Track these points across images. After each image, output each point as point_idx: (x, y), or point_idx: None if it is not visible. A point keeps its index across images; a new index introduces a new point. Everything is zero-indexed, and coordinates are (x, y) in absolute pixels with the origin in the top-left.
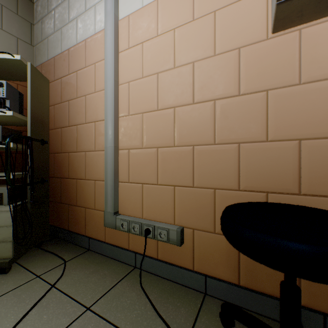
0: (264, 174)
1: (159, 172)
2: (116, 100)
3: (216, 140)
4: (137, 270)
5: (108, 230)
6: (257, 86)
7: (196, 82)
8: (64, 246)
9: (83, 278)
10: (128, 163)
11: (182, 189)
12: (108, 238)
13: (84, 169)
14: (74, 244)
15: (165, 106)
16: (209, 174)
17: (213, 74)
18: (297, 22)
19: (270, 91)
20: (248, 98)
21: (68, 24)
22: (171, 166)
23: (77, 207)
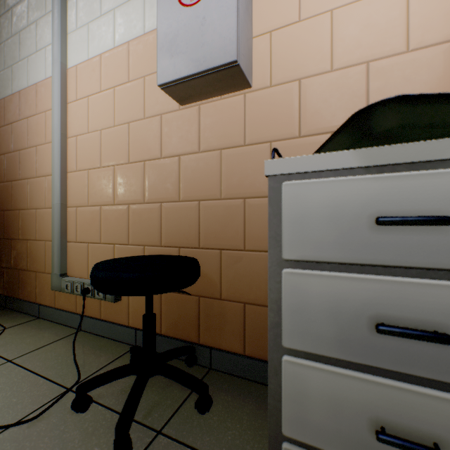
0: (177, 231)
1: (102, 231)
2: (64, 154)
3: (145, 199)
4: (81, 332)
5: (58, 295)
6: (173, 151)
7: (131, 143)
8: (12, 315)
9: (18, 340)
10: (76, 221)
11: (120, 247)
12: (58, 303)
13: (36, 229)
14: (24, 313)
15: (107, 164)
16: (140, 232)
17: (143, 136)
18: (193, 100)
19: (182, 157)
20: (167, 162)
21: (19, 62)
22: (112, 224)
23: (28, 272)
